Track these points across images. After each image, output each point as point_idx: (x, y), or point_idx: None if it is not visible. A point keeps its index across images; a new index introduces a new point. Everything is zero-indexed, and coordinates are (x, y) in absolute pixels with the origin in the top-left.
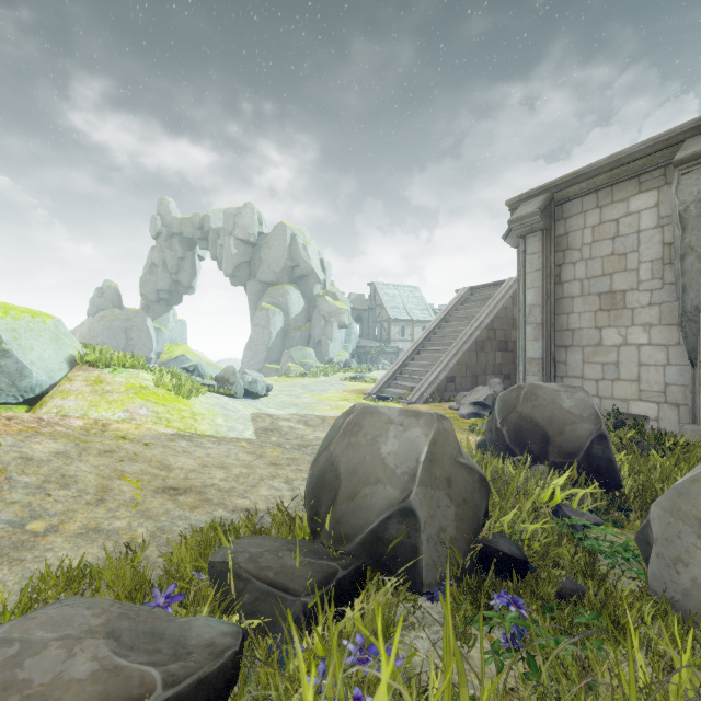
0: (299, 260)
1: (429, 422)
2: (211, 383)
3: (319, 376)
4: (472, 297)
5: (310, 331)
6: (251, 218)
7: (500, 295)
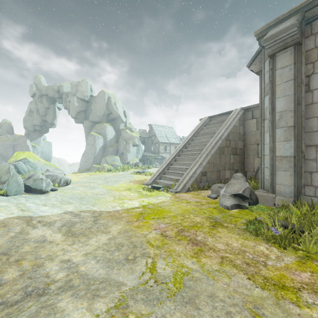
0: (112, 110)
1: None
2: None
3: (118, 171)
4: (211, 122)
5: (118, 147)
6: (86, 87)
7: (231, 118)
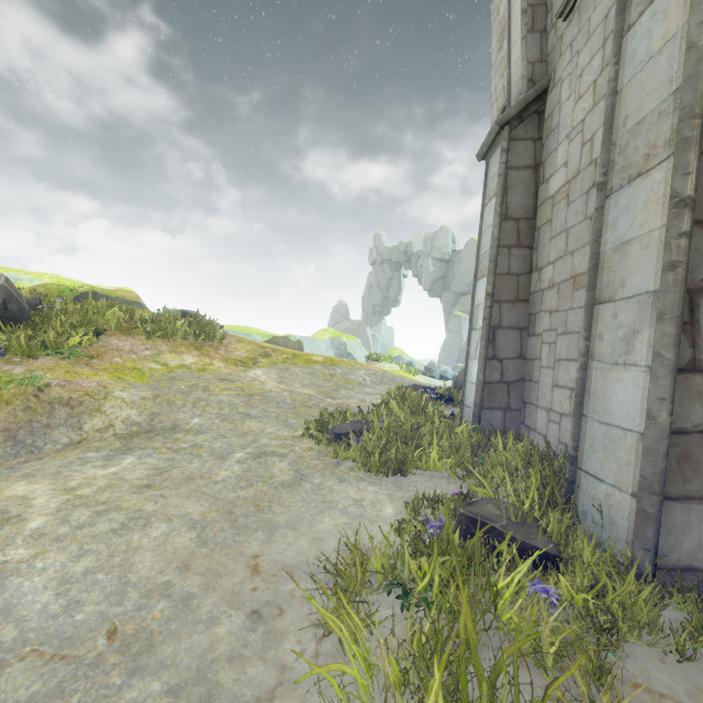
0: None
1: None
2: (423, 370)
3: None
4: None
5: None
6: (445, 239)
7: None
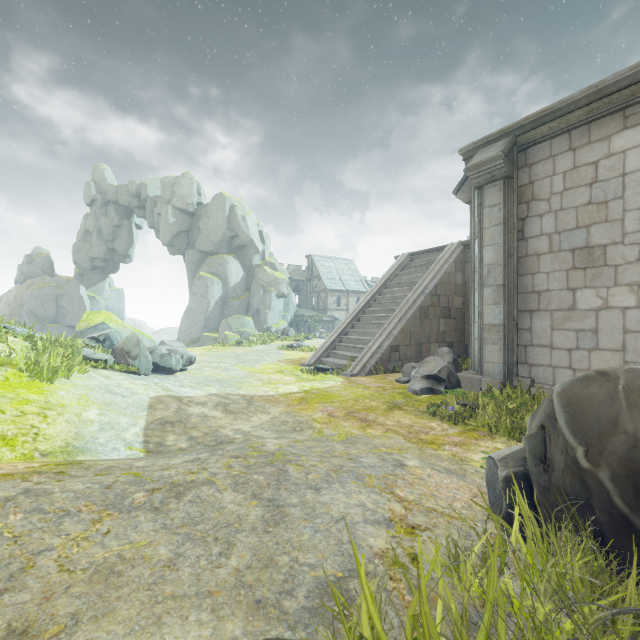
0: (238, 230)
1: None
2: (103, 358)
3: (255, 344)
4: (412, 263)
5: (249, 300)
6: (189, 188)
7: (442, 259)
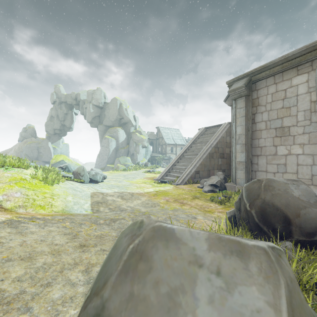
0: (123, 115)
1: (268, 270)
2: (69, 176)
3: (132, 170)
4: (206, 132)
5: (128, 149)
6: (100, 95)
7: (220, 131)
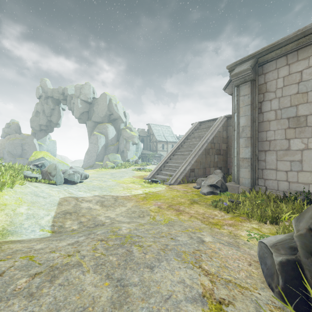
0: (113, 111)
1: None
2: (35, 176)
3: (121, 168)
4: (200, 127)
5: (118, 146)
6: (89, 90)
7: (216, 125)
